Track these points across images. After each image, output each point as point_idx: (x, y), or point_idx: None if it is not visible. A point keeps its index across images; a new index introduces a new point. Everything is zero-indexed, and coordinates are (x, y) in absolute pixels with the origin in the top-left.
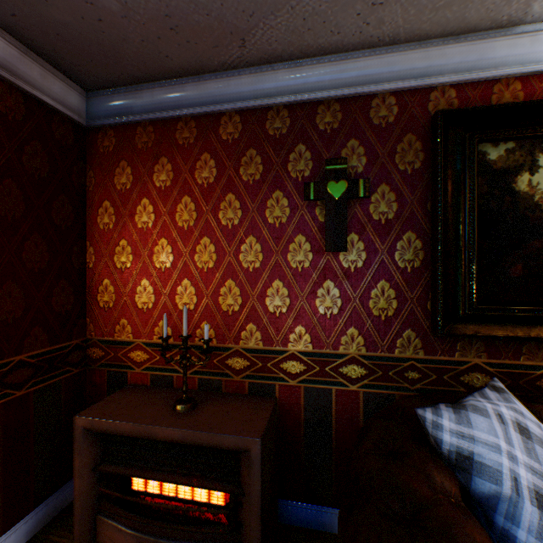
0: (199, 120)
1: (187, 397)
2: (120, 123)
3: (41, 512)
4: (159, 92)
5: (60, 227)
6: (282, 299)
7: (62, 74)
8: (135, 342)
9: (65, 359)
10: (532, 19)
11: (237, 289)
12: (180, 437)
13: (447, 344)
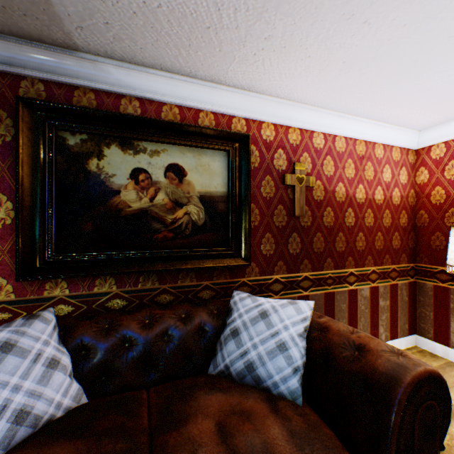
0: None
1: None
2: None
3: None
4: None
5: None
6: None
7: None
8: None
9: None
10: (86, 51)
11: None
12: None
13: (38, 285)
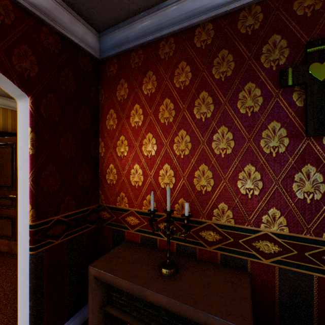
0: (177, 36)
1: (170, 262)
2: (119, 52)
3: (71, 323)
4: (146, 19)
5: (83, 128)
6: (253, 182)
7: (83, 20)
8: (129, 210)
9: (86, 218)
10: None
11: (209, 172)
12: (167, 304)
13: None
